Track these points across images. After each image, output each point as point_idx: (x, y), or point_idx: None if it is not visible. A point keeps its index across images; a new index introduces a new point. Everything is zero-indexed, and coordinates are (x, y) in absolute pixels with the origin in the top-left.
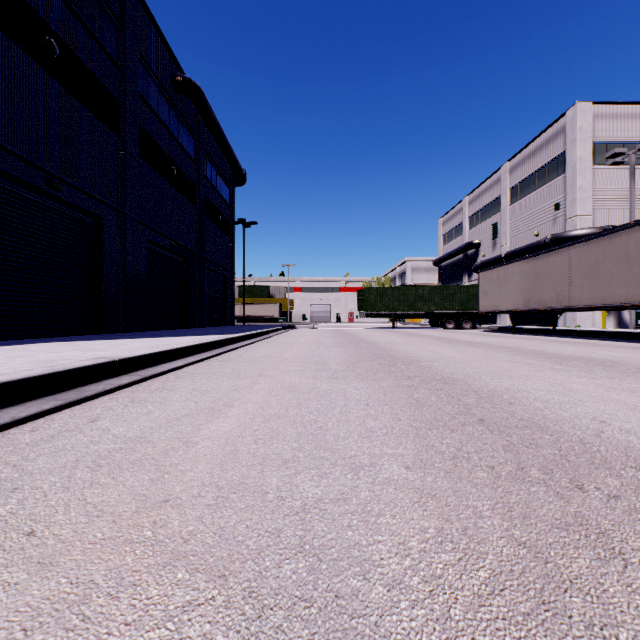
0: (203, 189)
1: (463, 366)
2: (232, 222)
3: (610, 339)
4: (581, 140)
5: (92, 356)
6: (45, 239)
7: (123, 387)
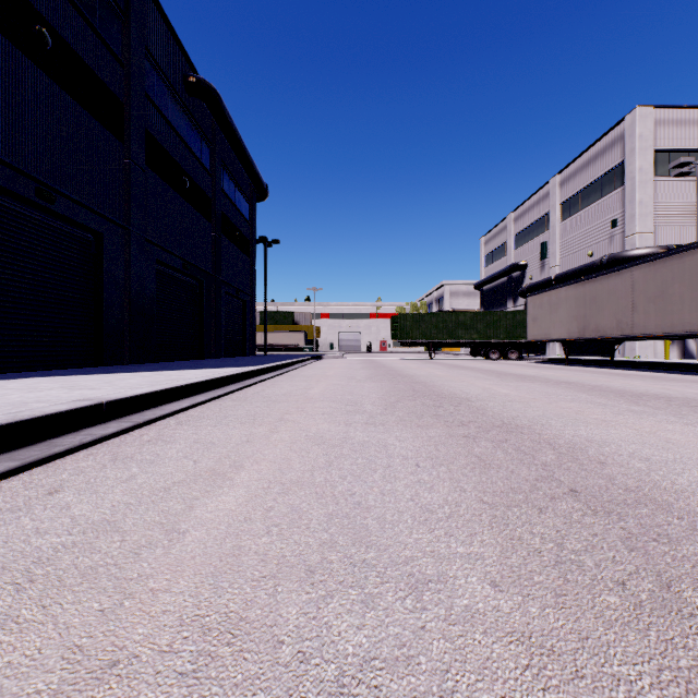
0: (219, 204)
1: (523, 407)
2: (252, 241)
3: (679, 372)
4: (641, 149)
5: (76, 397)
6: (36, 258)
7: (107, 438)
